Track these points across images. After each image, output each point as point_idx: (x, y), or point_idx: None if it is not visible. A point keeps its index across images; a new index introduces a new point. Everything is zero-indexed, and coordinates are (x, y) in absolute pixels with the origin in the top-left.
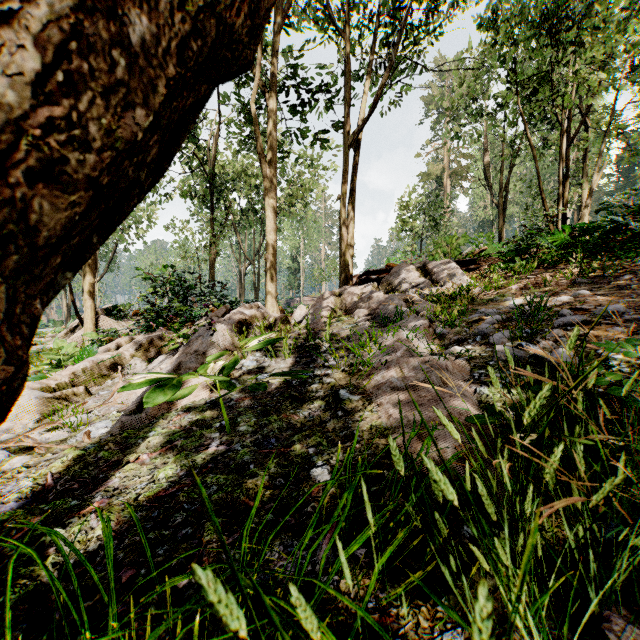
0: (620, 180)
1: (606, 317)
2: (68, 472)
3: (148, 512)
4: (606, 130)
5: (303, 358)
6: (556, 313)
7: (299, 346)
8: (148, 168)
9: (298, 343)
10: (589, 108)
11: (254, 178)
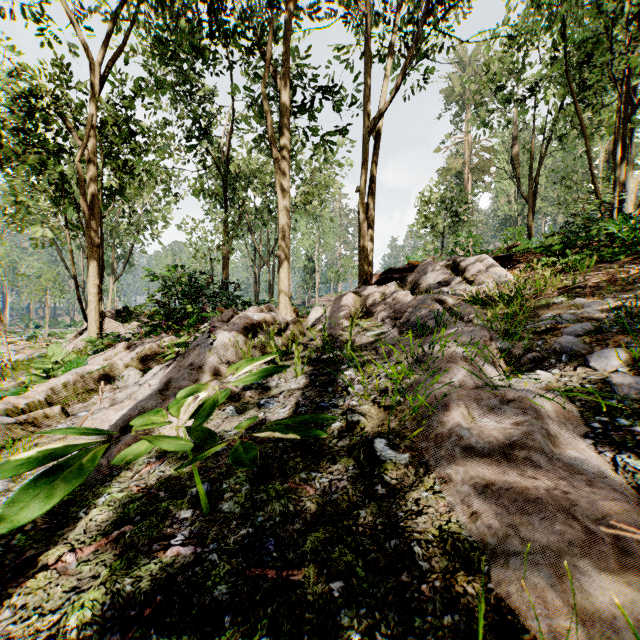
0: None
1: None
2: None
3: None
4: None
5: (319, 376)
6: None
7: (314, 359)
8: None
9: (313, 354)
10: None
11: (268, 176)
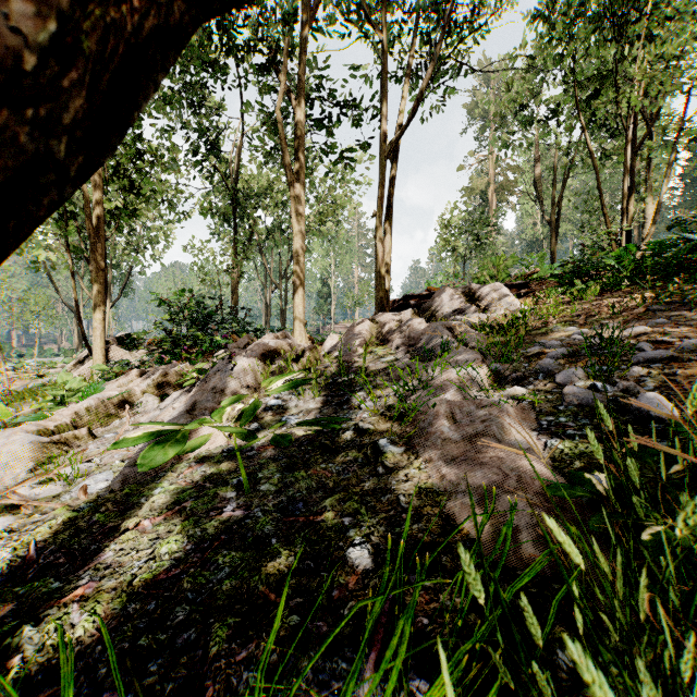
0: (684, 194)
1: (695, 352)
2: (55, 541)
3: (143, 604)
4: (676, 137)
5: (335, 397)
6: (632, 346)
7: (331, 382)
8: (69, 134)
9: (329, 378)
10: (657, 112)
11: (281, 194)
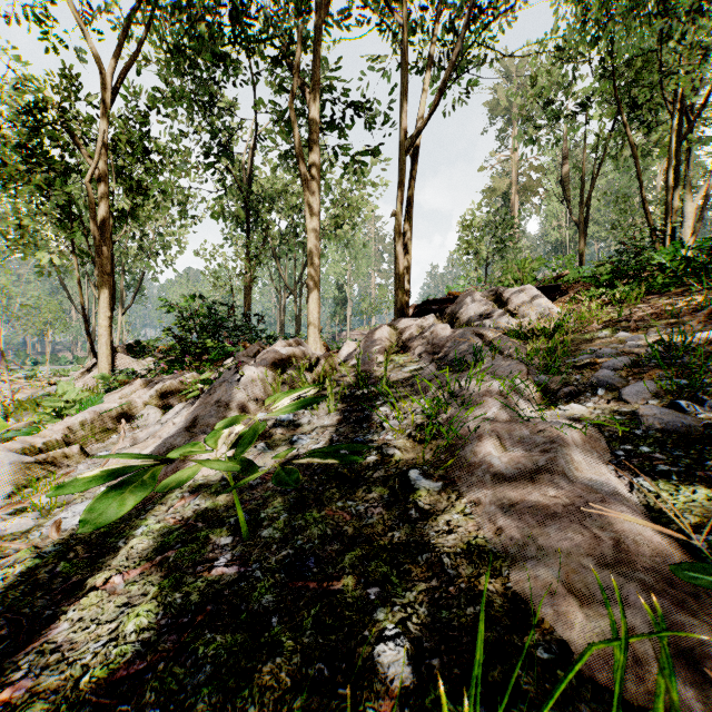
0: None
1: None
2: (4, 600)
3: None
4: None
5: (353, 413)
6: (707, 355)
7: (348, 395)
8: None
9: (346, 390)
10: (706, 96)
11: (295, 196)
